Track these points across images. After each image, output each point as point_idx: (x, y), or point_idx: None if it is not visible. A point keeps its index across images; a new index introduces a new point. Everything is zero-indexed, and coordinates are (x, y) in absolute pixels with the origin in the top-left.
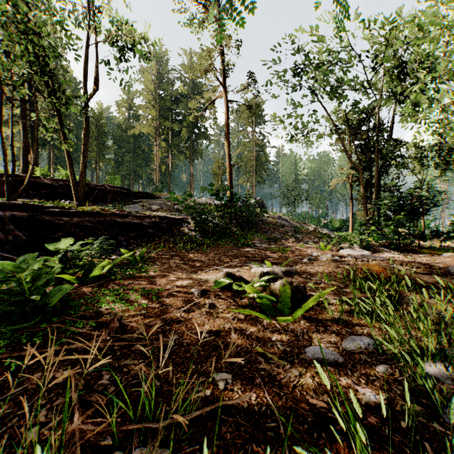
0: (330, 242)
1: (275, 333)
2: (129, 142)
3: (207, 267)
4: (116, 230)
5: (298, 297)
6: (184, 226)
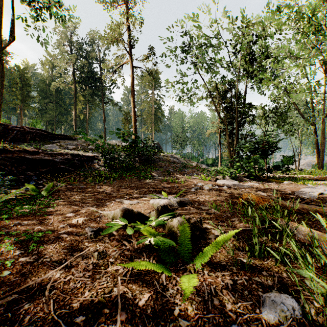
0: (209, 175)
1: (177, 297)
2: (52, 94)
3: (110, 200)
4: (26, 166)
5: (196, 234)
6: (95, 162)
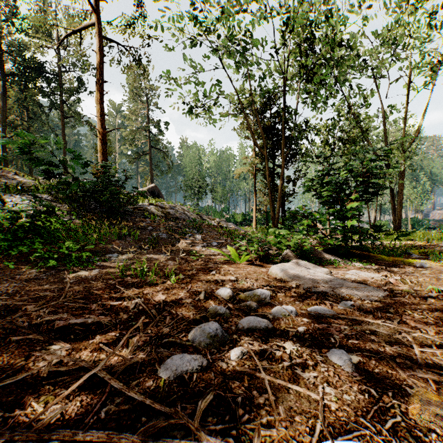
0: (247, 248)
1: None
2: None
3: None
4: None
5: None
6: None
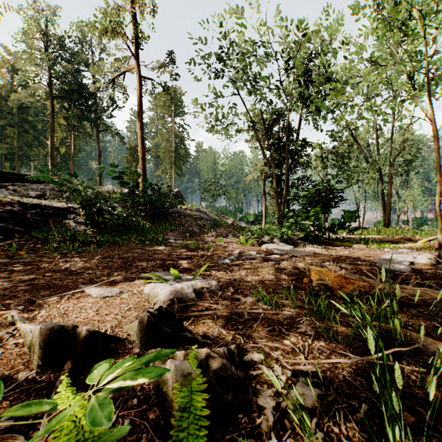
0: (251, 236)
1: None
2: (12, 113)
3: (66, 288)
4: None
5: (226, 399)
6: (70, 218)
